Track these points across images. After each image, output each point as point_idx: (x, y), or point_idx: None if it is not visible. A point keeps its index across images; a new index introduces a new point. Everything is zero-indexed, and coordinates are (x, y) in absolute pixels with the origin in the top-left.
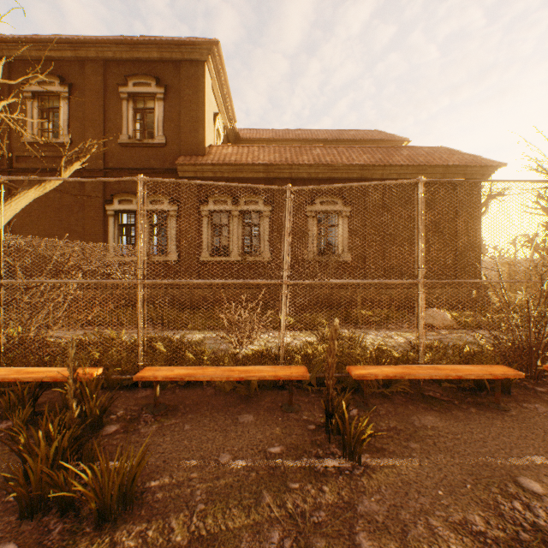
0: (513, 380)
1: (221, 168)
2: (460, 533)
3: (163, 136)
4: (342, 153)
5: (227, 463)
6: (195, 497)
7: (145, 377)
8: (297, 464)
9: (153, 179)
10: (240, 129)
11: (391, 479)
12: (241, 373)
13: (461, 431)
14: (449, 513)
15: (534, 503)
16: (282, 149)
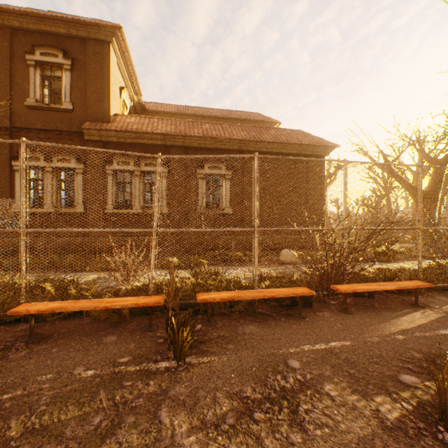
0: (314, 297)
1: (124, 134)
2: (233, 399)
3: (70, 103)
4: (226, 129)
5: (79, 374)
6: (40, 402)
7: (18, 311)
8: (137, 368)
9: (36, 142)
10: (147, 102)
11: (203, 371)
12: (107, 303)
13: (267, 334)
14: (232, 387)
15: (290, 375)
16: (178, 122)
